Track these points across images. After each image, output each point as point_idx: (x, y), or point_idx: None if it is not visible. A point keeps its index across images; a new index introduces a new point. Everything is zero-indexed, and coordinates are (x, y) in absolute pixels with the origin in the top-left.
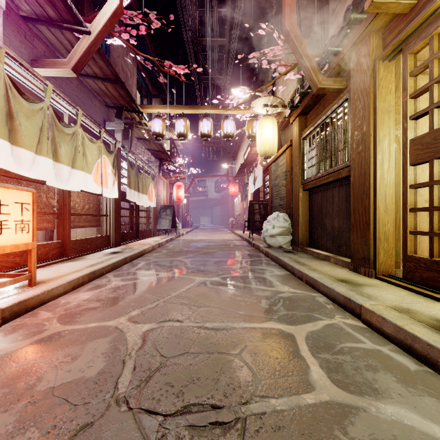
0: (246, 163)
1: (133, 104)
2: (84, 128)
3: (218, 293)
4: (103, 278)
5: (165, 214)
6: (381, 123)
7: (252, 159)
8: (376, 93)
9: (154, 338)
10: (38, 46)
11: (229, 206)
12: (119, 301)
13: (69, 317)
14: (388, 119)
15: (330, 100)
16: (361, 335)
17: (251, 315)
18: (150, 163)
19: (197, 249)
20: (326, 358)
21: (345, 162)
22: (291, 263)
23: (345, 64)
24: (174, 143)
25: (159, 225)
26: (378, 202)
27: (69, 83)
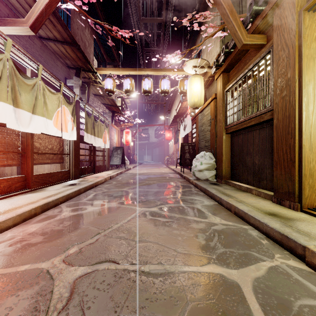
0: (178, 114)
1: (88, 65)
2: (46, 82)
3: (156, 226)
4: (56, 208)
5: (116, 154)
6: (307, 68)
7: (183, 111)
8: (302, 40)
9: (84, 290)
10: (2, 8)
11: (165, 148)
12: (62, 235)
13: (5, 256)
14: (312, 65)
15: (251, 56)
16: (314, 285)
17: (189, 254)
18: (105, 115)
19: (140, 180)
20: None
21: (267, 107)
22: (219, 195)
23: (267, 21)
24: (124, 100)
25: (112, 161)
26: (304, 141)
27: (33, 44)
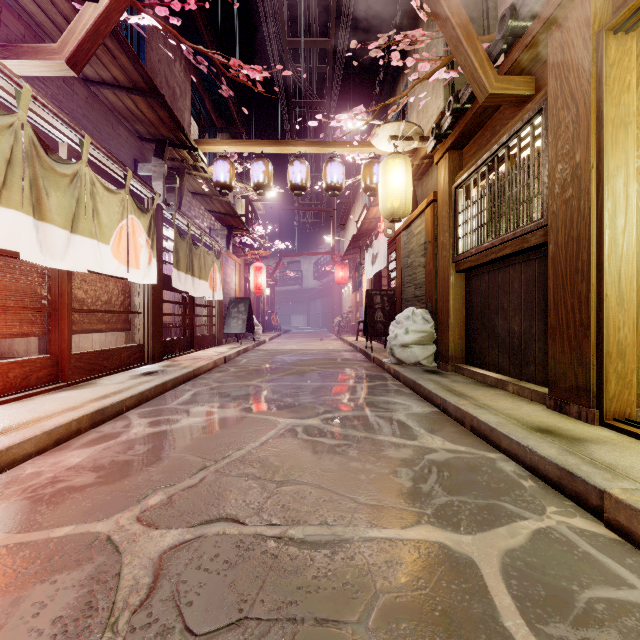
0: (361, 233)
1: (181, 134)
2: (97, 170)
3: (318, 453)
4: (119, 419)
5: (236, 312)
6: (612, 144)
7: (370, 226)
8: (602, 90)
9: (179, 571)
10: (11, 24)
11: (334, 300)
12: (134, 470)
13: (24, 510)
14: (624, 138)
15: (505, 118)
16: (619, 564)
17: (382, 507)
18: (214, 233)
19: (285, 365)
20: (564, 639)
21: (537, 220)
22: (441, 393)
23: (537, 50)
24: (251, 204)
25: (228, 327)
26: (606, 287)
27: (72, 94)
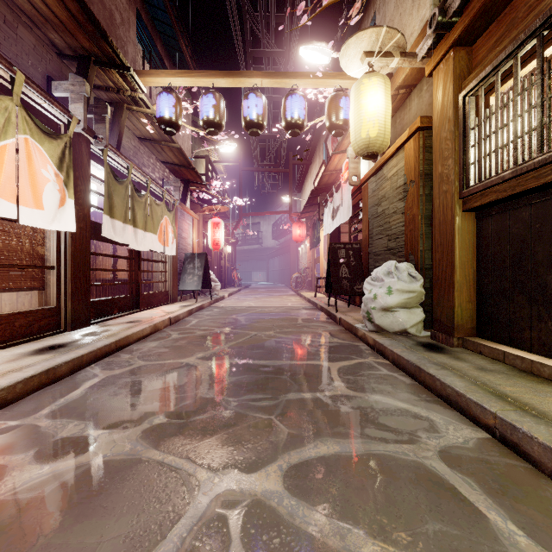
0: (320, 188)
1: (104, 43)
2: None
3: None
4: None
5: (192, 267)
6: None
7: (330, 180)
8: None
9: None
10: None
11: (291, 257)
12: None
13: None
14: None
15: None
16: None
17: None
18: (167, 185)
19: (238, 329)
20: None
21: None
22: (494, 407)
23: None
24: (212, 164)
25: (183, 284)
26: None
27: None
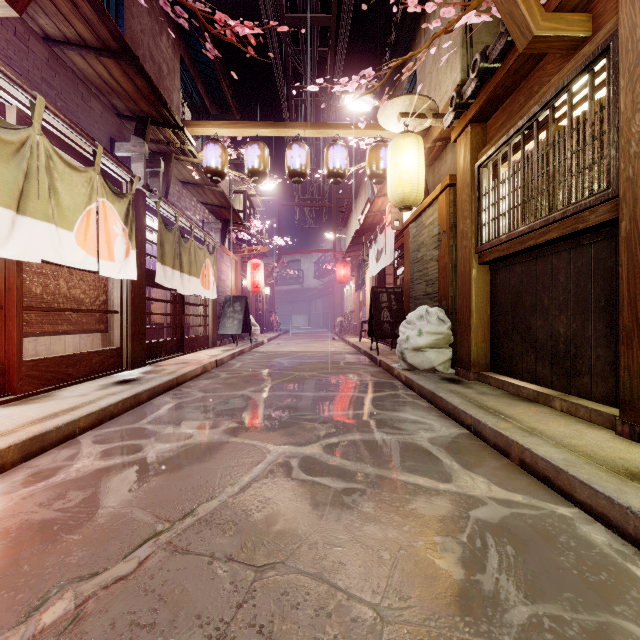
0: (364, 228)
1: (163, 109)
2: (58, 143)
3: (318, 507)
4: (67, 446)
5: (232, 311)
6: None
7: (374, 221)
8: None
9: None
10: None
11: (335, 299)
12: (47, 542)
13: None
14: None
15: (546, 75)
16: None
17: (425, 632)
18: (207, 227)
19: (282, 370)
20: None
21: (599, 192)
22: (471, 411)
23: None
24: (249, 199)
25: (223, 328)
26: None
27: (26, 51)
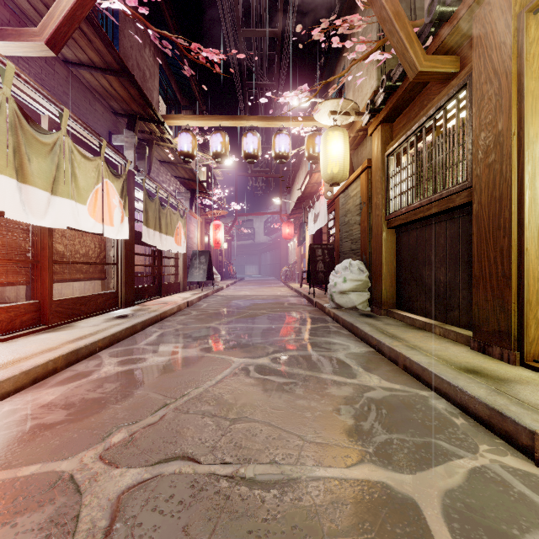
0: (304, 195)
1: (149, 109)
2: (75, 140)
3: (267, 391)
4: (92, 358)
5: (198, 263)
6: (532, 114)
7: (312, 190)
8: (523, 65)
9: (135, 513)
10: None
11: (282, 252)
12: (101, 408)
13: None
14: None
15: (432, 94)
16: None
17: (327, 445)
18: (179, 196)
19: (239, 309)
20: None
21: (461, 182)
22: (376, 335)
23: (461, 32)
24: (211, 171)
25: (191, 276)
26: (527, 242)
27: (53, 73)
